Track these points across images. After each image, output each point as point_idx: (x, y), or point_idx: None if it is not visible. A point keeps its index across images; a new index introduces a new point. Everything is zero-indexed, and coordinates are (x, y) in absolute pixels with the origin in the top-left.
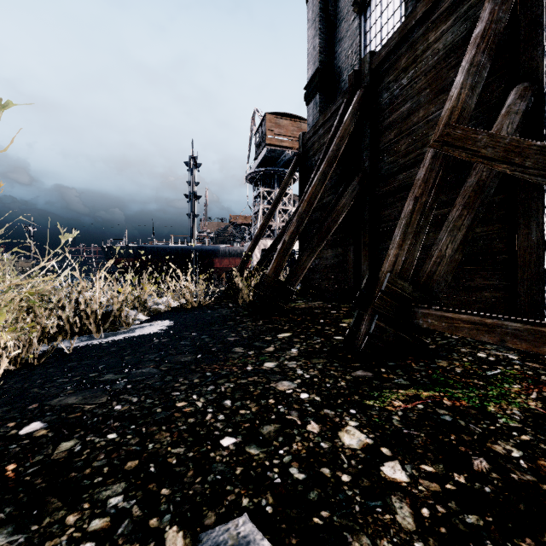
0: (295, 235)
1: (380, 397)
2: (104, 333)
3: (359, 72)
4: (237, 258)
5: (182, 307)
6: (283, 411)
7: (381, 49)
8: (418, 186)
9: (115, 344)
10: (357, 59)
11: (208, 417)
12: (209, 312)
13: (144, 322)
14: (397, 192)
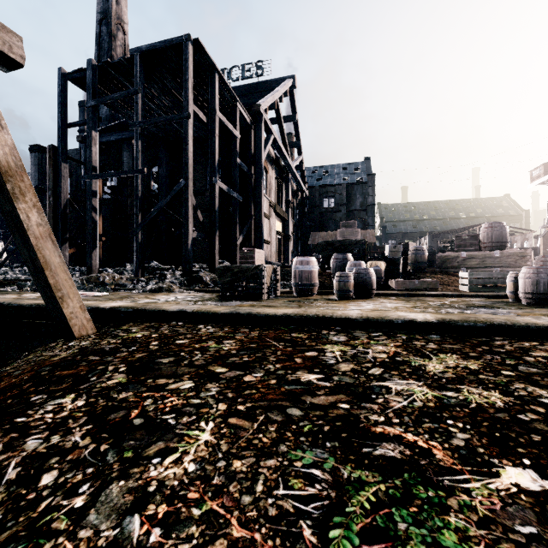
0: None
1: None
2: None
3: None
4: None
5: None
6: None
7: None
8: None
9: None
10: None
11: None
12: None
13: None
14: None
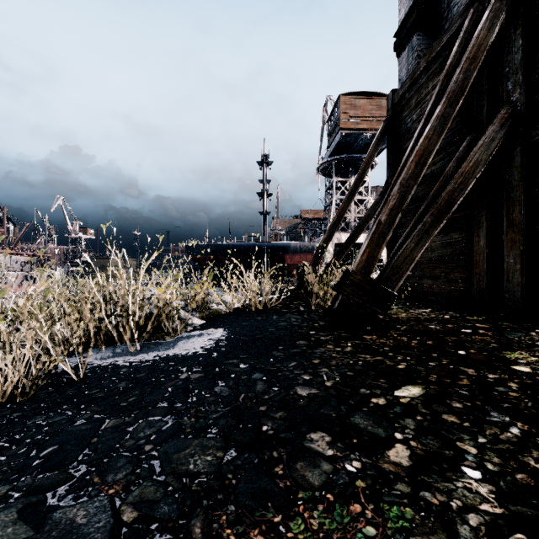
0: (396, 213)
1: None
2: (145, 344)
3: None
4: (308, 254)
5: (245, 309)
6: None
7: None
8: None
9: (134, 371)
10: None
11: None
12: (274, 319)
13: (196, 329)
14: None
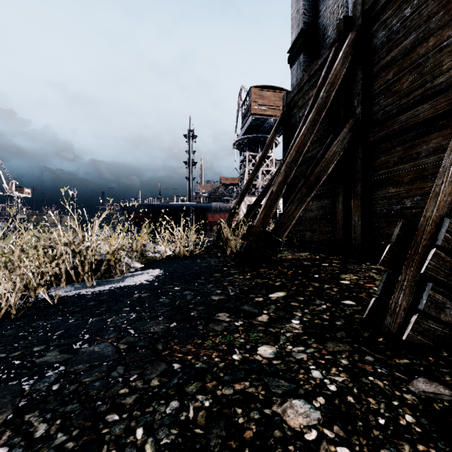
0: (283, 185)
1: None
2: (98, 281)
3: (348, 18)
4: (226, 213)
5: (175, 255)
6: None
7: None
8: None
9: (98, 296)
10: (344, 11)
11: None
12: (198, 261)
13: (138, 270)
14: (397, 135)
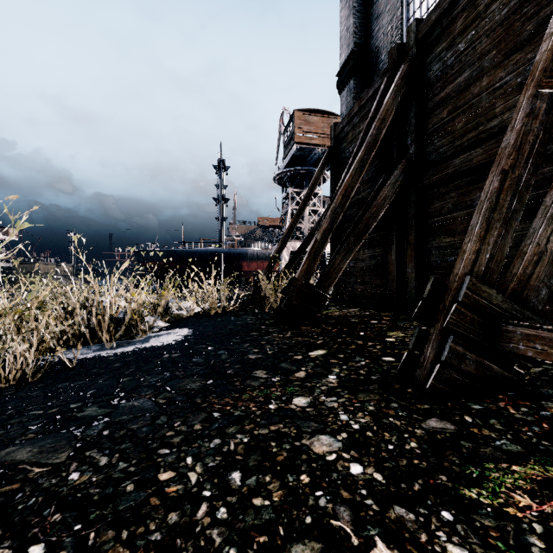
0: (328, 233)
1: (484, 480)
2: (118, 342)
3: (402, 45)
4: (265, 262)
5: (205, 313)
6: (324, 506)
7: (431, 13)
8: (506, 155)
9: (122, 357)
10: (398, 34)
11: (201, 512)
12: (232, 319)
13: (162, 330)
14: (451, 180)
